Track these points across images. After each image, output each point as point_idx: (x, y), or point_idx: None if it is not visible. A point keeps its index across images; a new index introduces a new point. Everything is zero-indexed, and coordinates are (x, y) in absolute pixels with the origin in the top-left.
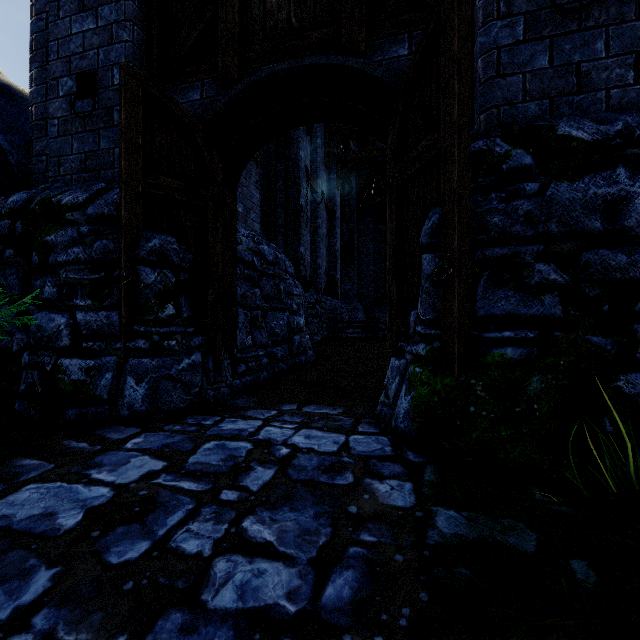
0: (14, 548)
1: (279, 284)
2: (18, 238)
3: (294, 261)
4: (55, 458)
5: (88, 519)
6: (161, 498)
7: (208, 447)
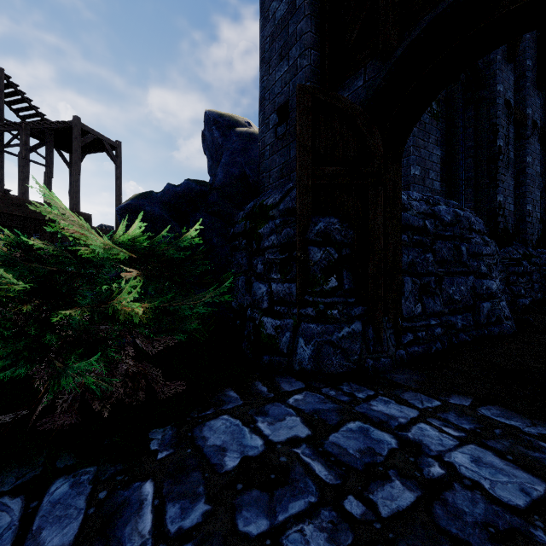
0: (198, 469)
1: (459, 245)
2: (247, 232)
3: (488, 213)
4: (245, 396)
5: (240, 467)
6: (293, 473)
7: (351, 427)
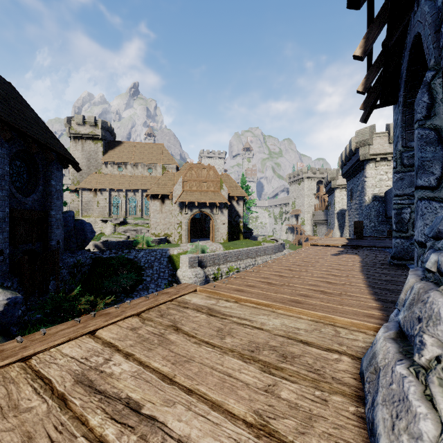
0: None
1: None
2: None
3: None
4: None
5: None
6: None
7: None
